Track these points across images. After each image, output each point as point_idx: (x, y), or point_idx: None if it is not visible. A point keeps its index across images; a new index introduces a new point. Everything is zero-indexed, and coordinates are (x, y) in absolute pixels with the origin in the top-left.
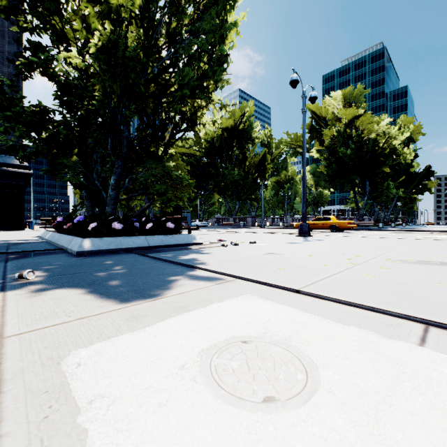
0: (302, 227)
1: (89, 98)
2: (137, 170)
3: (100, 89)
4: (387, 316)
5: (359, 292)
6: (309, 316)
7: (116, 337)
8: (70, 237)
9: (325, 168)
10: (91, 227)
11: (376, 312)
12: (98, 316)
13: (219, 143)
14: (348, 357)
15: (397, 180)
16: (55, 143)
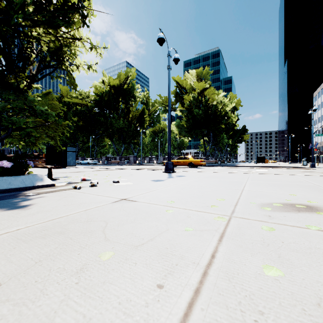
0: (168, 164)
1: None
2: None
3: None
4: None
5: None
6: None
7: None
8: None
9: (185, 122)
10: None
11: None
12: None
13: (107, 97)
14: None
15: (228, 134)
16: None
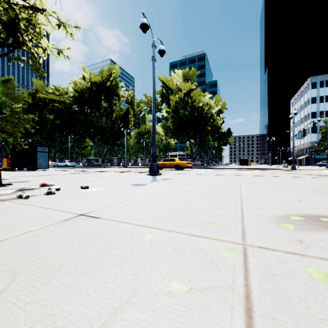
0: (152, 166)
1: None
2: None
3: None
4: None
5: None
6: None
7: None
8: None
9: (171, 123)
10: None
11: None
12: None
13: (88, 94)
14: None
15: (213, 136)
16: None
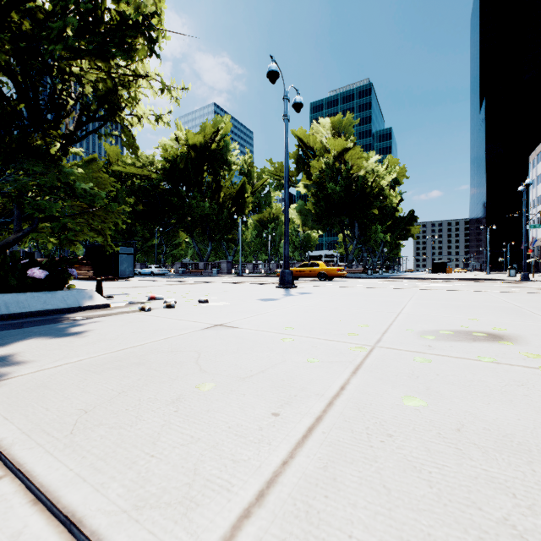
0: (284, 275)
1: None
2: None
3: None
4: None
5: None
6: None
7: None
8: None
9: (313, 206)
10: None
11: None
12: None
13: (184, 164)
14: None
15: (384, 224)
16: None
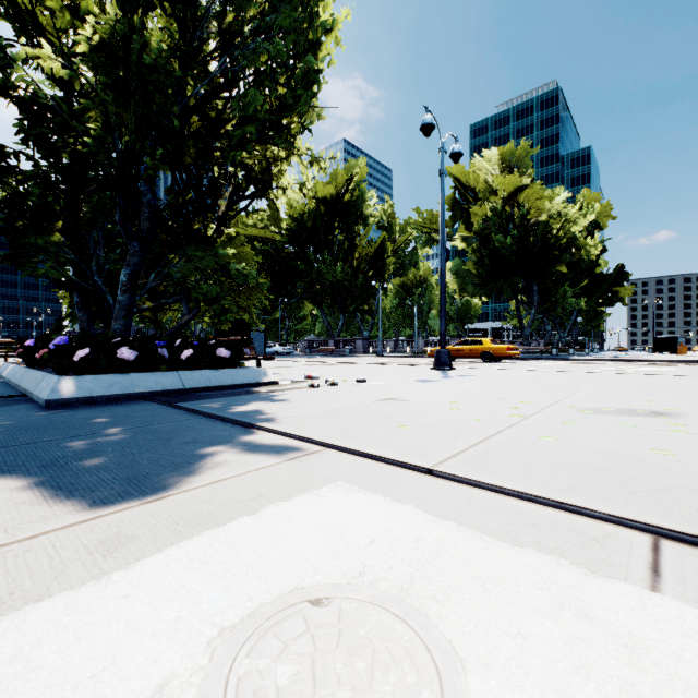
0: (440, 355)
1: (77, 132)
2: (171, 261)
3: (100, 118)
4: (585, 519)
5: (534, 470)
6: (449, 527)
7: (34, 605)
8: (41, 373)
9: (474, 265)
10: (78, 356)
11: (565, 511)
12: (28, 543)
13: (312, 222)
14: (526, 634)
15: (578, 285)
16: (20, 210)
